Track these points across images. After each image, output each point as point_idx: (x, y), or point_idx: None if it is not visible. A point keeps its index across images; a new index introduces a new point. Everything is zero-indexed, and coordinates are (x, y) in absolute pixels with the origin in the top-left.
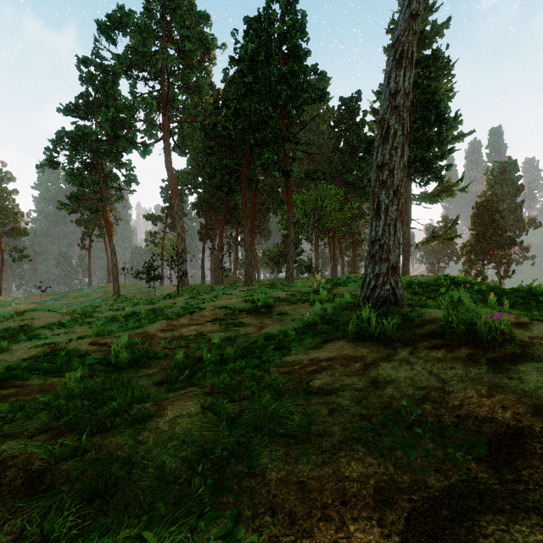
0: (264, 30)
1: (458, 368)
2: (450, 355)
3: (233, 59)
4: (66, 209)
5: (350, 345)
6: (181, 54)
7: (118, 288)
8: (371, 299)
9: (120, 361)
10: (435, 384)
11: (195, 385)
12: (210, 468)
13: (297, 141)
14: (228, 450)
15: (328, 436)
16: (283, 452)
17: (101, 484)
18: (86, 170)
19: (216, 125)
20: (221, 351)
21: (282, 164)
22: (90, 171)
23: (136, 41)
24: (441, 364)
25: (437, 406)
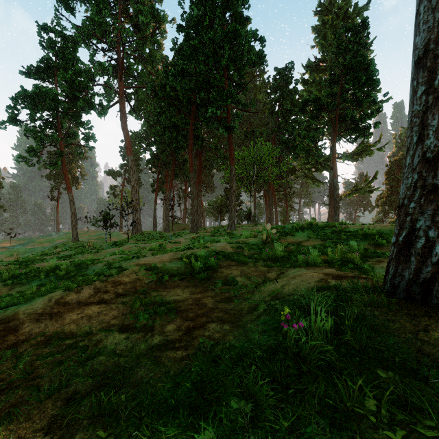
0: None
1: None
2: None
3: (180, 26)
4: (26, 162)
5: None
6: (136, 28)
7: (76, 235)
8: (438, 288)
9: None
10: None
11: None
12: None
13: (238, 102)
14: None
15: None
16: None
17: None
18: (47, 127)
19: (165, 87)
20: None
21: (224, 122)
22: (51, 129)
23: (92, 11)
24: None
25: None
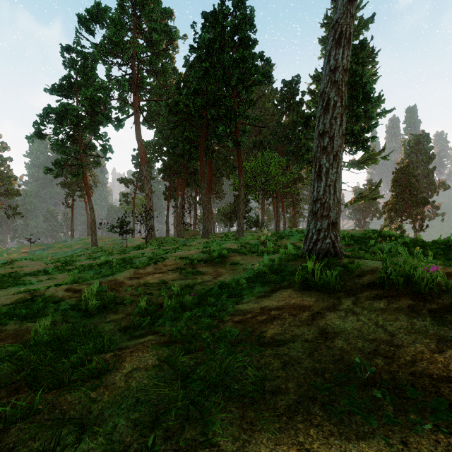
0: (218, 23)
1: (402, 320)
2: (391, 305)
3: (193, 47)
4: (52, 173)
5: (297, 294)
6: (149, 44)
7: (96, 240)
8: (313, 252)
9: (90, 308)
10: (383, 337)
11: (155, 333)
12: (163, 434)
13: (246, 116)
14: (182, 410)
15: (283, 394)
16: (238, 415)
17: (48, 451)
18: (68, 140)
19: (178, 103)
20: (180, 299)
21: (233, 135)
22: (72, 142)
23: (111, 32)
24: (385, 315)
25: (389, 362)
